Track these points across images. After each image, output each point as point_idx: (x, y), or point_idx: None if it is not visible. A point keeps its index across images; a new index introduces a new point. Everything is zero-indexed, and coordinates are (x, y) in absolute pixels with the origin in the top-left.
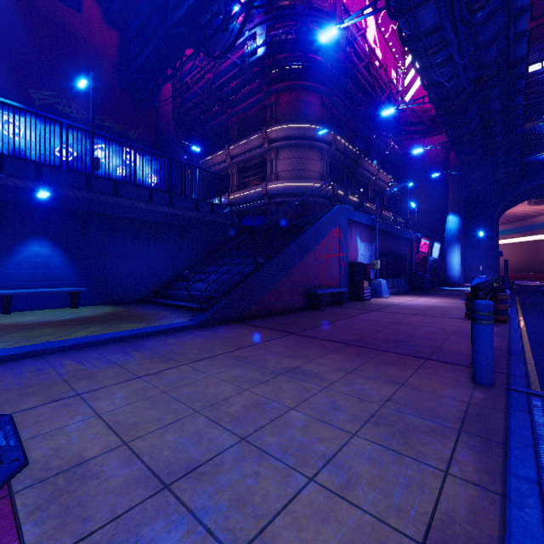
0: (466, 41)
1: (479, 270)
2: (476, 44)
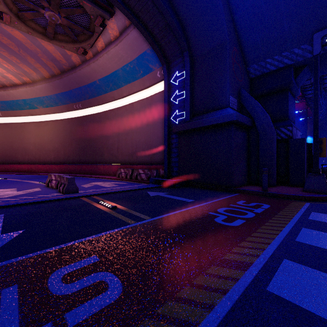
0: (323, 95)
1: (323, 162)
2: (326, 93)
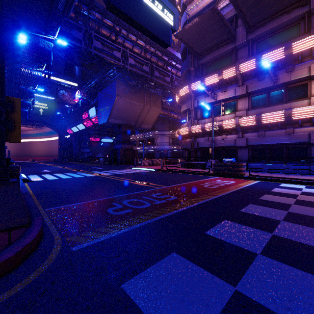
0: None
1: None
2: None
